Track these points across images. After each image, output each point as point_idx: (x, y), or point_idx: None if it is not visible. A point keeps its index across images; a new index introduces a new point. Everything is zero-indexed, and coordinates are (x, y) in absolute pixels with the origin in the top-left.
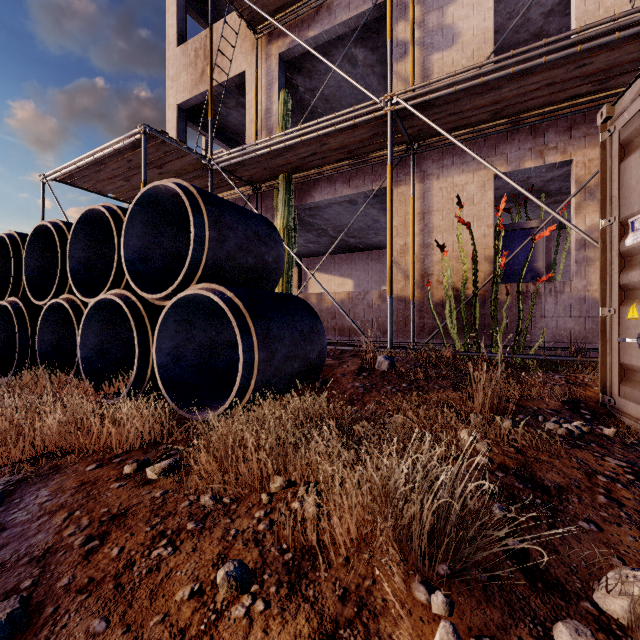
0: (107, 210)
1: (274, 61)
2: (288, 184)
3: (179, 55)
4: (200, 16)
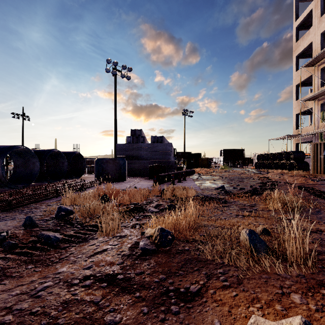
0: (282, 153)
1: (319, 105)
2: (320, 135)
3: (296, 103)
4: (303, 86)
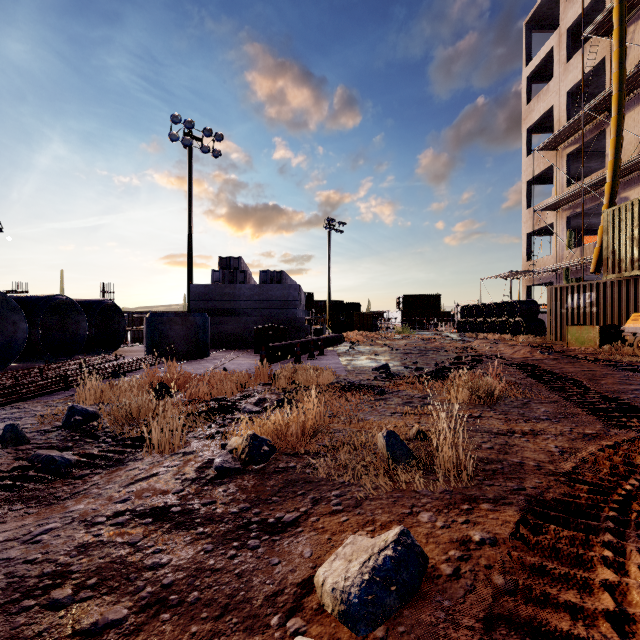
0: (502, 303)
1: (564, 220)
2: (566, 272)
3: (527, 213)
4: (539, 183)
